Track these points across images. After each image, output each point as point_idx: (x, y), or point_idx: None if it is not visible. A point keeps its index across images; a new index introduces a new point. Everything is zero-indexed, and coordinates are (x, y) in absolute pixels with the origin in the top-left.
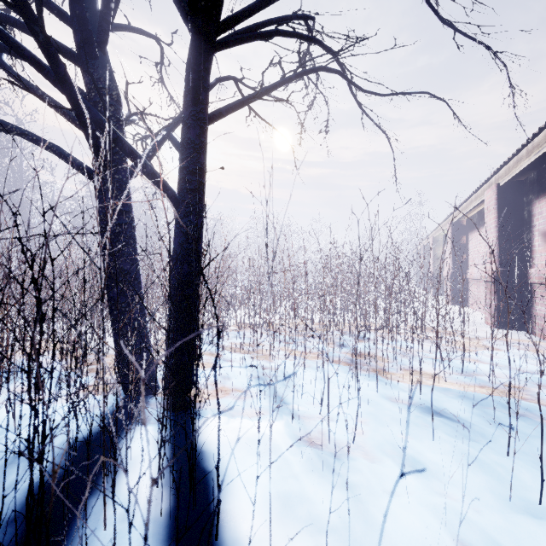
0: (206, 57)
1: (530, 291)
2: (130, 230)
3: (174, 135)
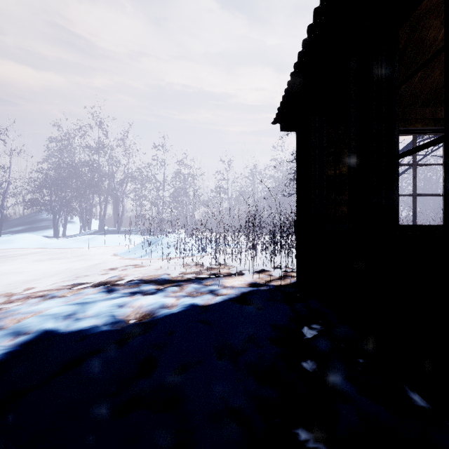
0: None
1: None
2: None
3: None
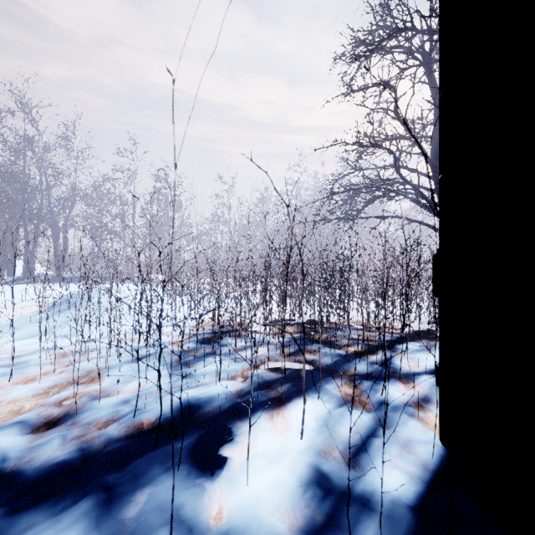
0: None
1: None
2: None
3: None
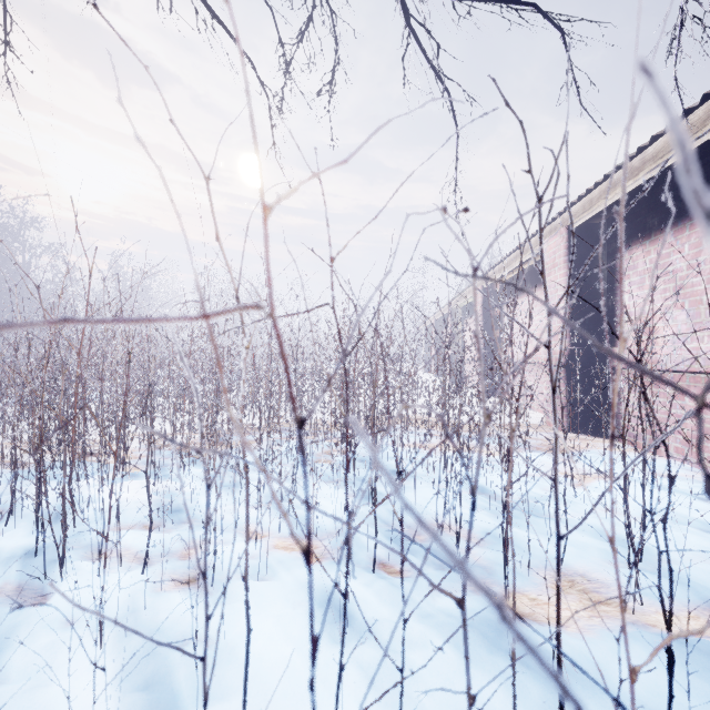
0: None
1: None
2: None
3: None
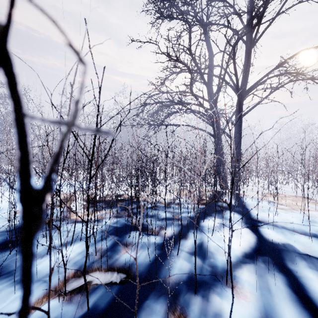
0: (242, 101)
1: None
2: (222, 148)
3: (232, 120)
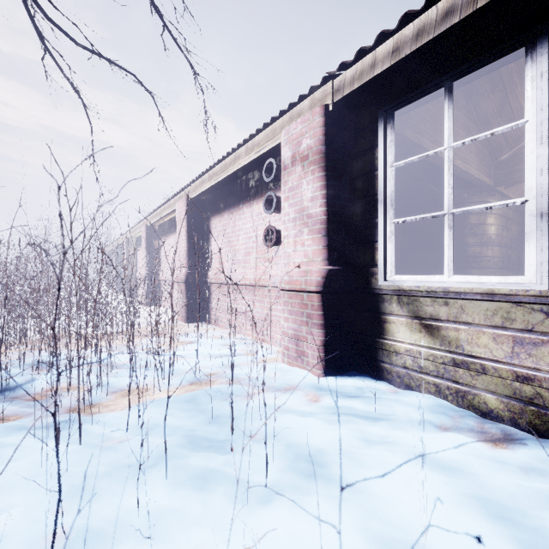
0: None
1: (209, 289)
2: None
3: None
